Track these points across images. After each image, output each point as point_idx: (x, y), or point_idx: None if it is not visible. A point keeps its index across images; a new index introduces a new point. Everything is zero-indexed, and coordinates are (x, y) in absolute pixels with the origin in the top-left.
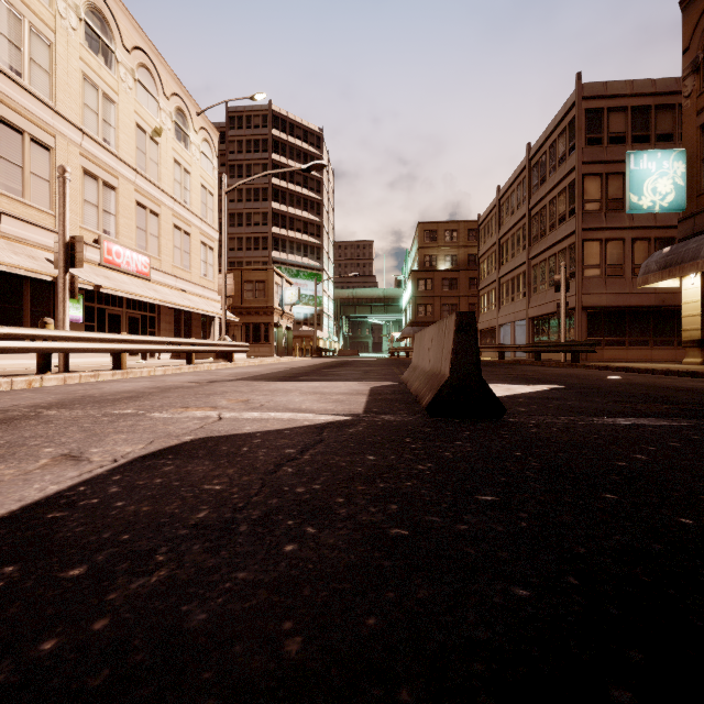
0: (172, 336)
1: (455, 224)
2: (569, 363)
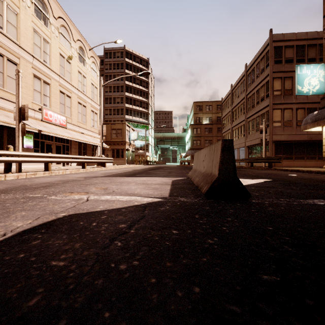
0: (77, 154)
1: (211, 103)
2: (267, 168)
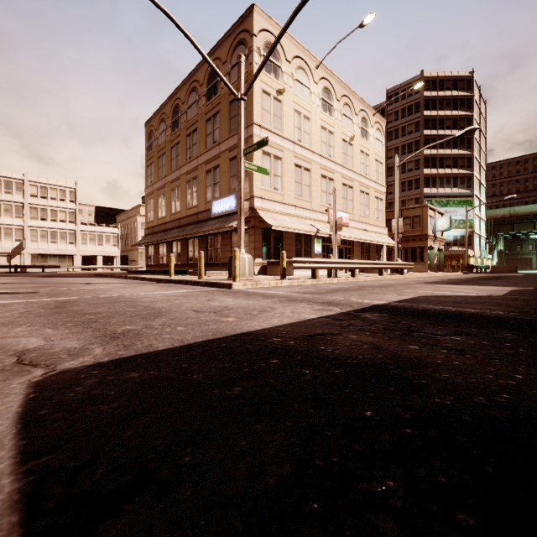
0: (359, 258)
1: None
2: None
